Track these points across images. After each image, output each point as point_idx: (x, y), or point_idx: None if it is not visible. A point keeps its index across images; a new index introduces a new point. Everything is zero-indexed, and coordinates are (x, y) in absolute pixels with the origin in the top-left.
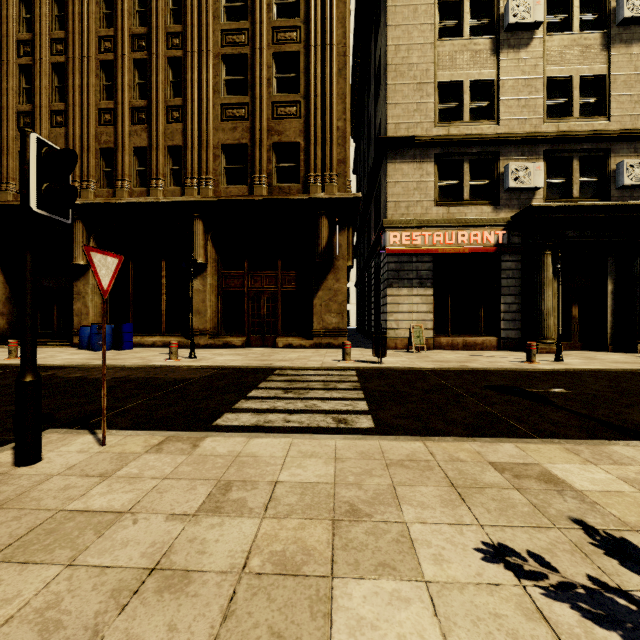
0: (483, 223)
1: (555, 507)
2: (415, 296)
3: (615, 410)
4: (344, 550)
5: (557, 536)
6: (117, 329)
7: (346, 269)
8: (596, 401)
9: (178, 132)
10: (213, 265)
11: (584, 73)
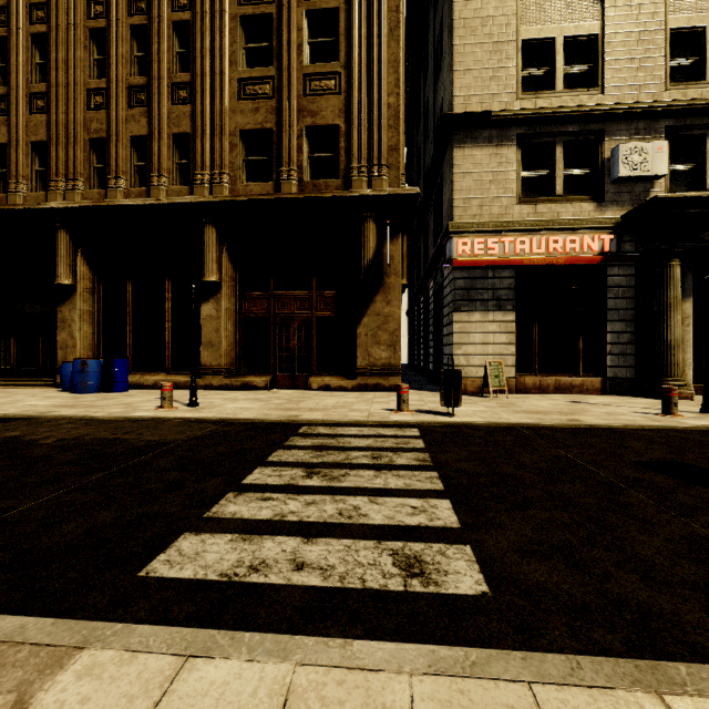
0: (583, 225)
1: None
2: (491, 323)
3: None
4: None
5: None
6: (107, 366)
7: (399, 288)
8: None
9: (185, 116)
10: (230, 284)
11: None
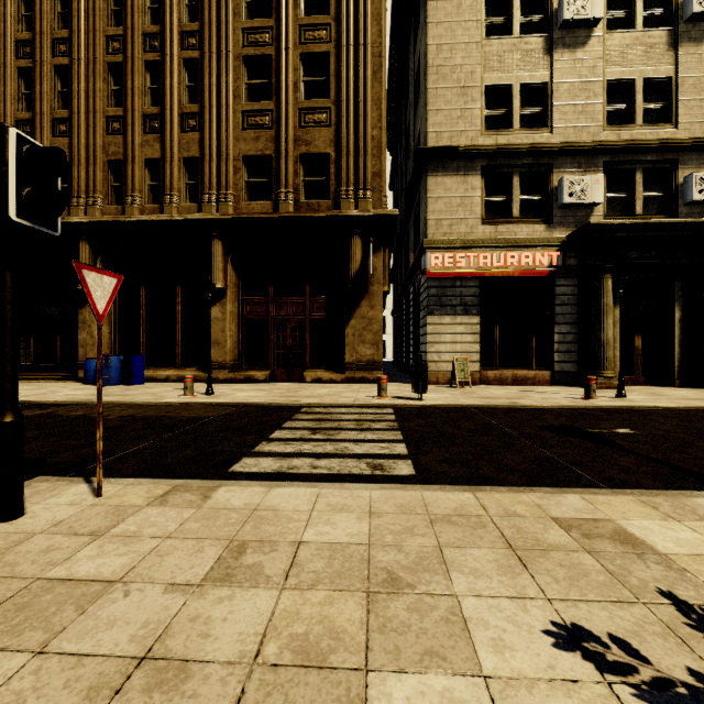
0: (535, 243)
1: (637, 575)
2: (459, 325)
3: (692, 454)
4: (381, 633)
5: (643, 614)
6: (126, 362)
7: (382, 295)
8: (669, 444)
9: (194, 142)
10: (233, 290)
11: (648, 75)
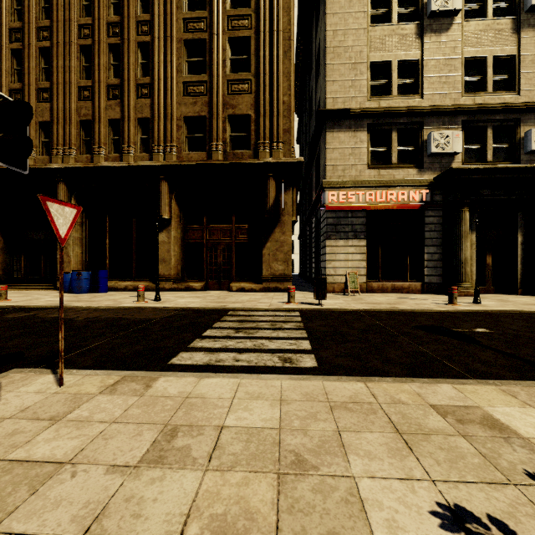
0: (409, 183)
1: (506, 458)
2: (350, 247)
3: None
4: (290, 513)
5: (516, 495)
6: (94, 275)
7: (291, 223)
8: (518, 341)
9: (146, 106)
10: (177, 220)
11: (497, 53)
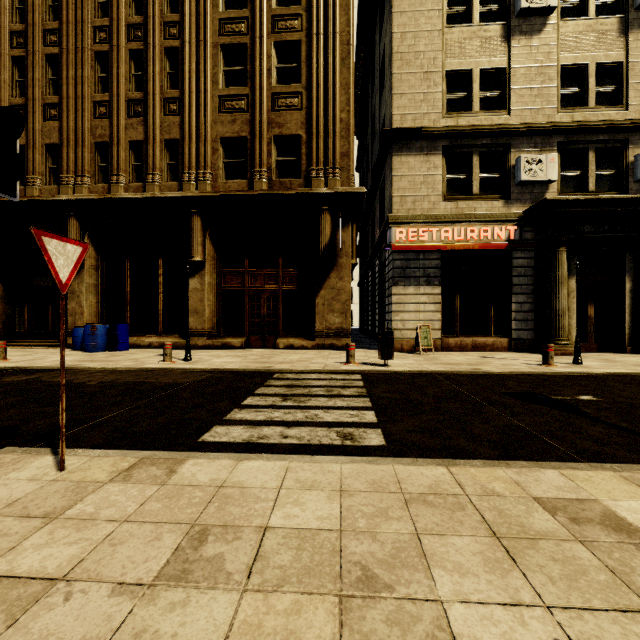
0: (493, 218)
1: None
2: (422, 295)
3: None
4: None
5: None
6: (112, 329)
7: (350, 267)
8: (634, 411)
9: (175, 125)
10: (211, 263)
11: (600, 60)
